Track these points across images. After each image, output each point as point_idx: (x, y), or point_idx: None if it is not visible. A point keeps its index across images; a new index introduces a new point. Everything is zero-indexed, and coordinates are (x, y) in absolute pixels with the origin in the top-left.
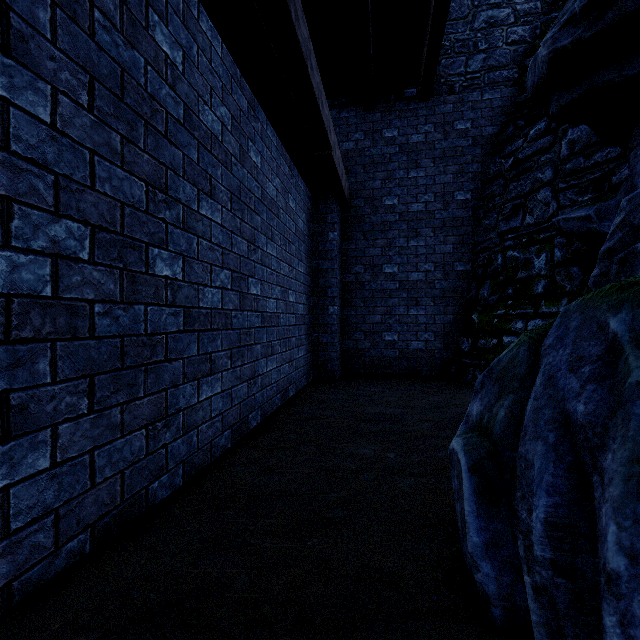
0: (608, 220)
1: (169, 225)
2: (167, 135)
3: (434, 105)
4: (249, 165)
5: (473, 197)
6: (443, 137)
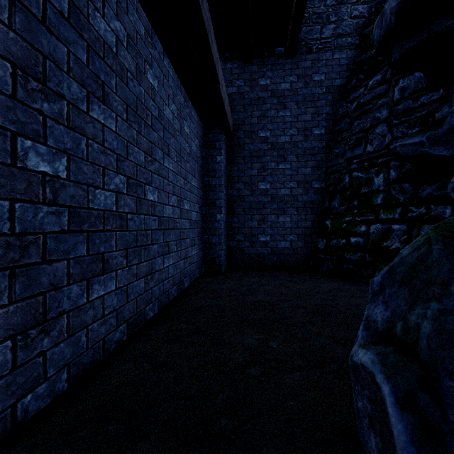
0: (437, 145)
1: (48, 118)
2: (45, 22)
3: (297, 61)
4: (146, 85)
5: (326, 132)
6: (304, 86)
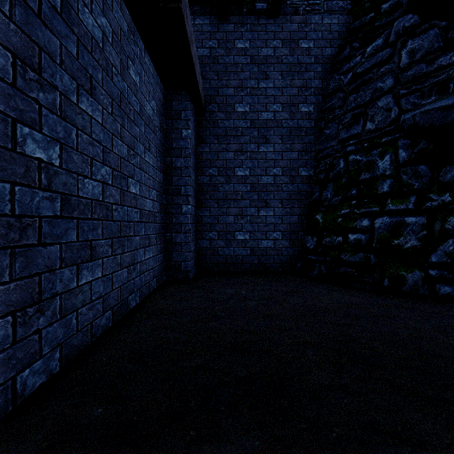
0: None
1: None
2: None
3: (282, 23)
4: None
5: (315, 110)
6: (289, 53)
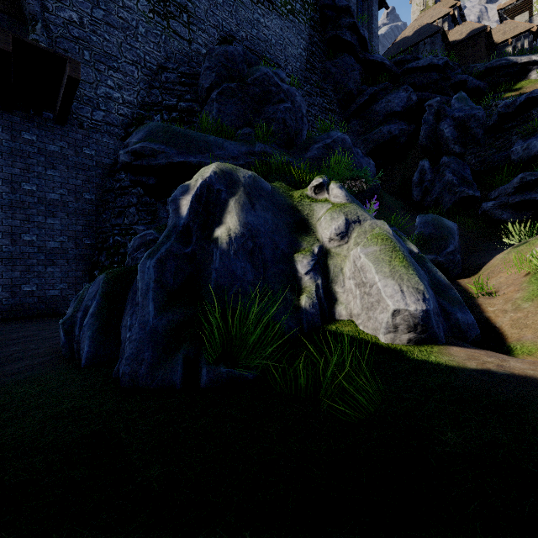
0: None
1: None
2: None
3: (68, 130)
4: None
5: (96, 198)
6: (75, 154)
